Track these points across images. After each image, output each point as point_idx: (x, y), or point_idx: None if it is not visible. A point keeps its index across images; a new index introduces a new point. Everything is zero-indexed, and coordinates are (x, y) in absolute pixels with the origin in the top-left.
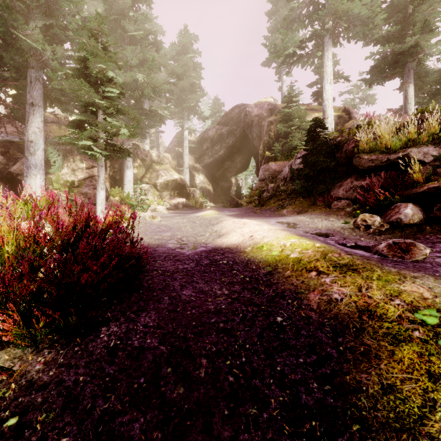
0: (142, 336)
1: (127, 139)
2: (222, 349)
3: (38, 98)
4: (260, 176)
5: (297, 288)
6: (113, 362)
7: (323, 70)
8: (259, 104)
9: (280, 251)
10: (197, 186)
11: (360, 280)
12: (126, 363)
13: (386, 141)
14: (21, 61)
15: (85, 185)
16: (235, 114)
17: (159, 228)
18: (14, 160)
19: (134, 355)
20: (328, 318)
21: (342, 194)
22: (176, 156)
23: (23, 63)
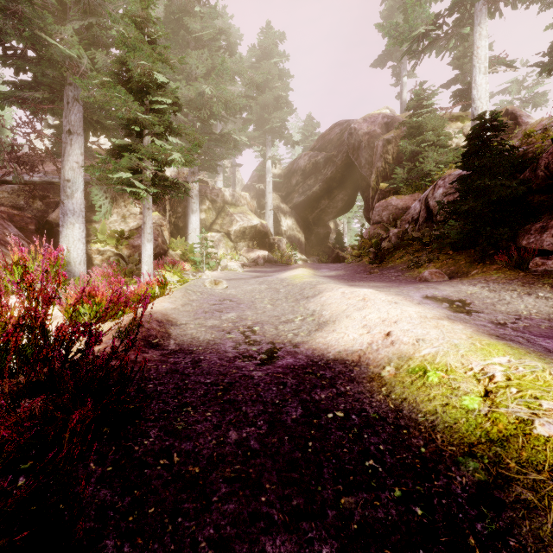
0: None
1: (192, 174)
2: None
3: (77, 124)
4: (373, 218)
5: None
6: None
7: (466, 61)
8: (369, 117)
9: (483, 395)
10: (283, 234)
11: None
12: None
13: None
14: (56, 77)
15: (138, 236)
16: (335, 134)
17: (221, 302)
18: (55, 206)
19: None
20: None
21: (550, 244)
22: (257, 194)
23: (58, 80)
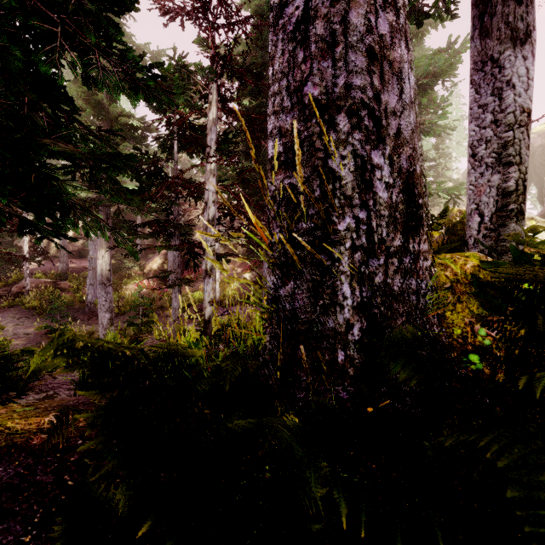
0: None
1: None
2: None
3: None
4: None
5: None
6: None
7: None
8: (543, 133)
9: None
10: None
11: None
12: None
13: None
14: None
15: None
16: None
17: None
18: None
19: None
20: None
21: None
22: None
23: None
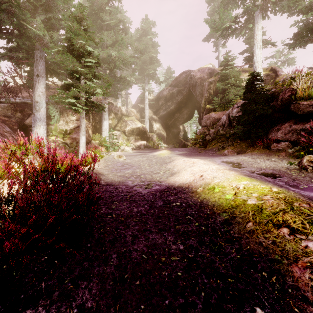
0: None
1: (104, 99)
2: None
3: (42, 71)
4: (202, 124)
5: (269, 251)
6: None
7: (252, 40)
8: (201, 69)
9: (234, 194)
10: (154, 132)
11: None
12: None
13: None
14: (30, 45)
15: (75, 132)
16: (182, 78)
17: (123, 165)
18: (28, 115)
19: None
20: None
21: (280, 137)
22: (140, 110)
23: (31, 47)
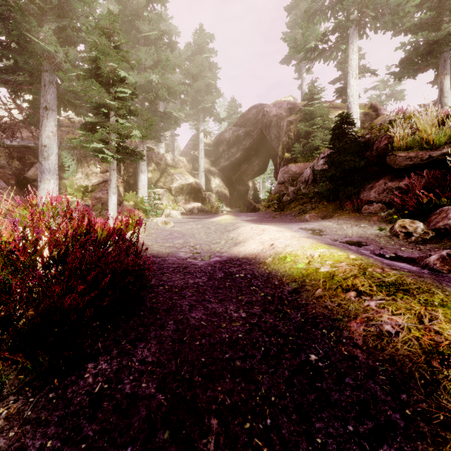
0: (136, 377)
1: (142, 142)
2: (238, 402)
3: (52, 102)
4: (279, 179)
5: (332, 313)
6: (94, 417)
7: (347, 65)
8: (278, 103)
9: (307, 263)
10: (213, 190)
11: (417, 305)
12: (111, 420)
13: (427, 136)
14: (35, 65)
15: (99, 190)
16: (252, 114)
17: (171, 234)
18: (30, 165)
19: (123, 407)
20: (381, 361)
21: (373, 197)
22: (192, 159)
23: (37, 67)
